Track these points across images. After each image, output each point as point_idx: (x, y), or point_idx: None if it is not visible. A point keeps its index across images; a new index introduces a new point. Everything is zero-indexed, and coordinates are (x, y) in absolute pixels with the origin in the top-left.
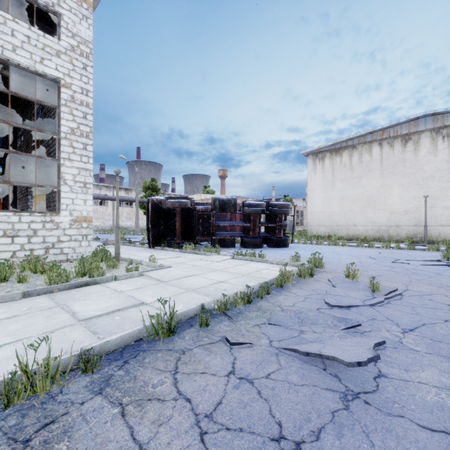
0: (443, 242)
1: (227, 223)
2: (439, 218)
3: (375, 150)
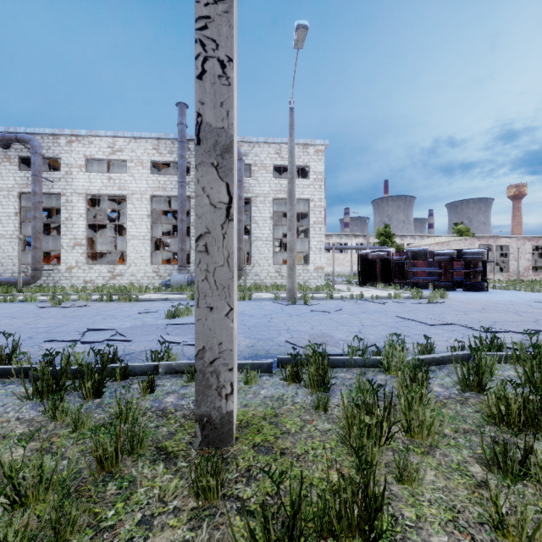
0: None
1: (419, 270)
2: None
3: None
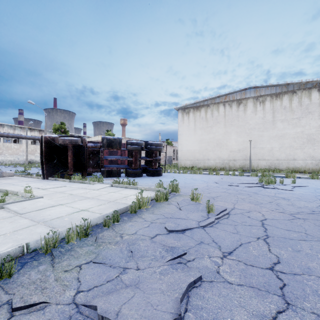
0: (260, 170)
1: (114, 158)
2: (257, 155)
3: (221, 109)
